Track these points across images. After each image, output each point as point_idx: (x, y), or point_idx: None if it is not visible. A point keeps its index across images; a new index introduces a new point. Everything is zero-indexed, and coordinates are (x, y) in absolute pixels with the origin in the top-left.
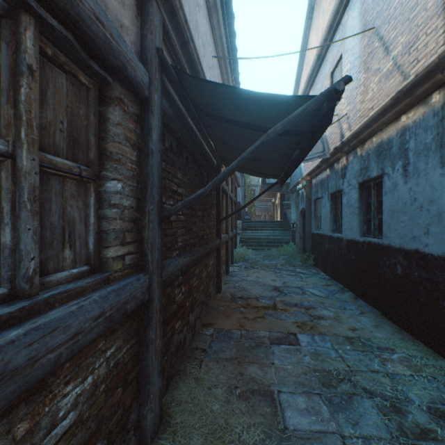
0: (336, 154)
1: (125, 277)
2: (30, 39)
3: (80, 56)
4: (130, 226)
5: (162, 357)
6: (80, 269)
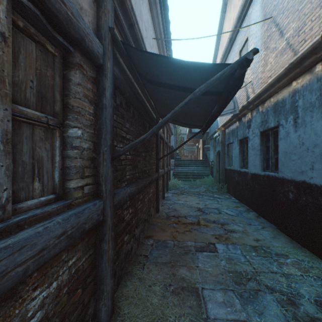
0: (244, 111)
1: (84, 203)
2: (3, 12)
3: (46, 29)
4: (88, 163)
5: (113, 263)
6: (47, 197)
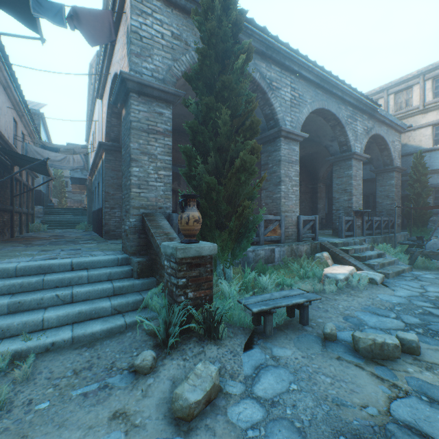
0: (94, 168)
1: None
2: None
3: None
4: None
5: None
6: None
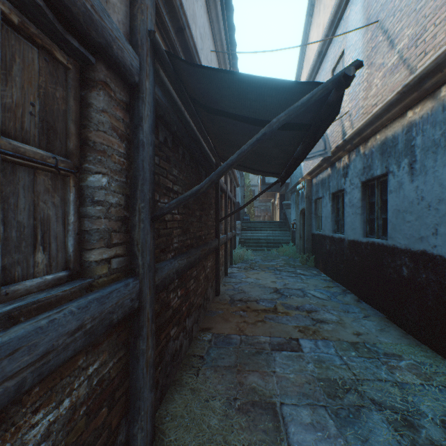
0: (338, 153)
1: (111, 283)
2: None
3: (54, 28)
4: (117, 225)
5: (154, 369)
6: (56, 275)
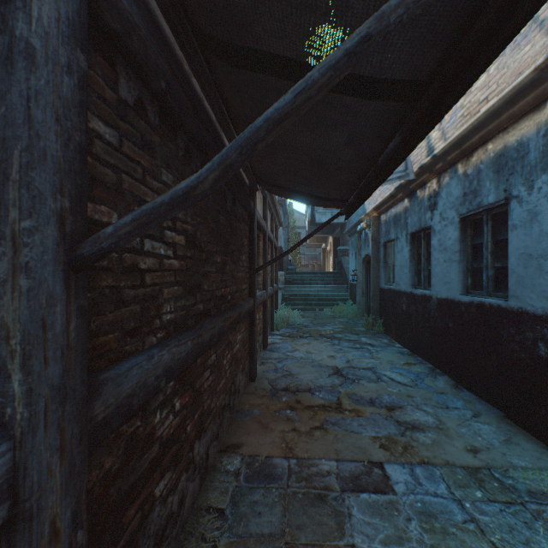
0: (422, 176)
1: None
2: None
3: None
4: None
5: None
6: None
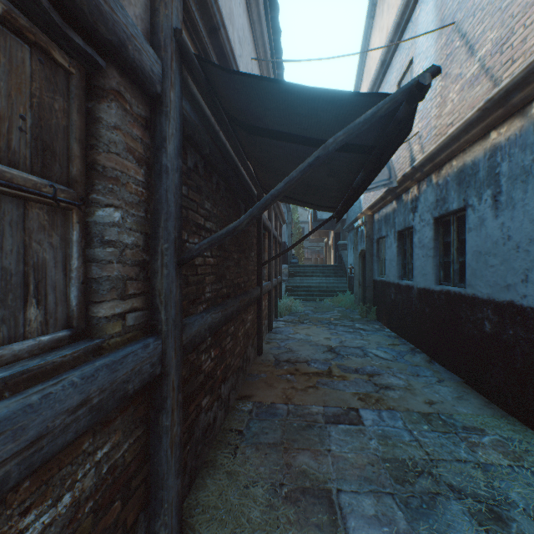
0: (405, 183)
1: (126, 344)
2: None
3: (50, 19)
4: (134, 272)
5: (181, 450)
6: (54, 335)
